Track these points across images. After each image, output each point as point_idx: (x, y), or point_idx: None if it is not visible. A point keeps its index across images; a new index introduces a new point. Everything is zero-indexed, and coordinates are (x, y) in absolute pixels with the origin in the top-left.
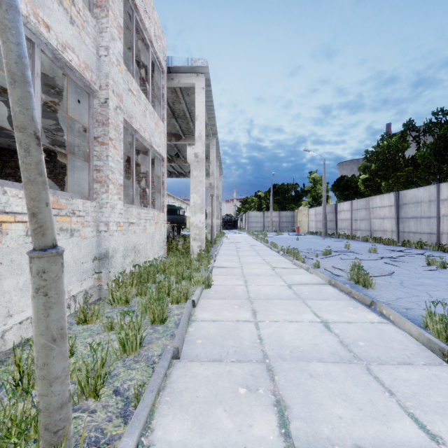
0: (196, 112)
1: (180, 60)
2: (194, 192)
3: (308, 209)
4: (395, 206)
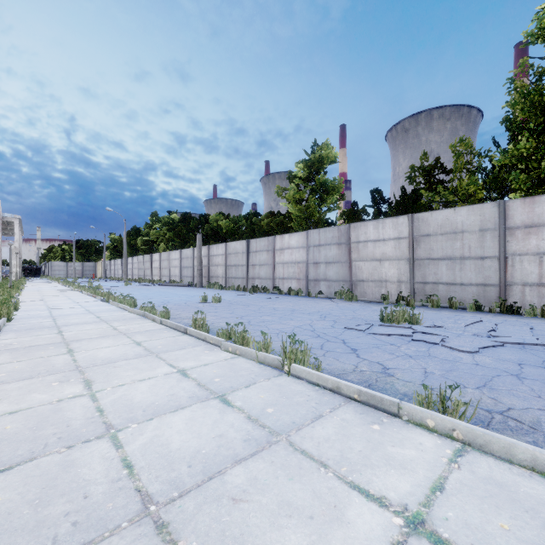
0: (15, 232)
1: (9, 215)
2: (15, 260)
3: (102, 262)
4: (121, 264)
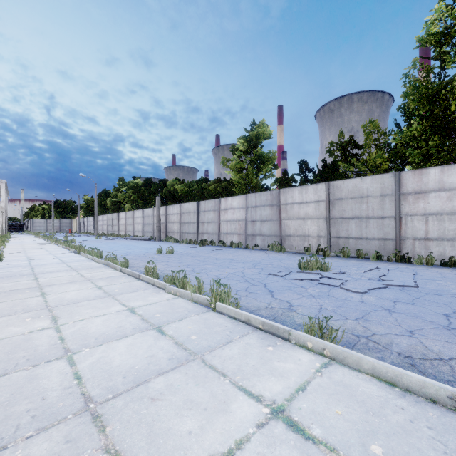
0: (1, 194)
1: None
2: (1, 218)
3: (77, 219)
4: (93, 221)
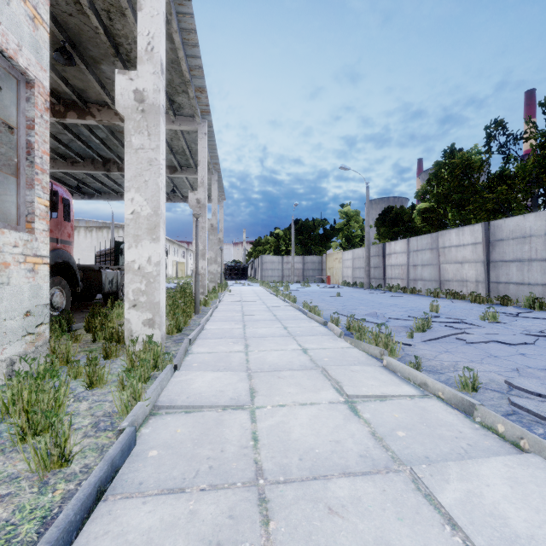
0: None
1: None
2: (135, 188)
3: (342, 252)
4: (485, 244)
